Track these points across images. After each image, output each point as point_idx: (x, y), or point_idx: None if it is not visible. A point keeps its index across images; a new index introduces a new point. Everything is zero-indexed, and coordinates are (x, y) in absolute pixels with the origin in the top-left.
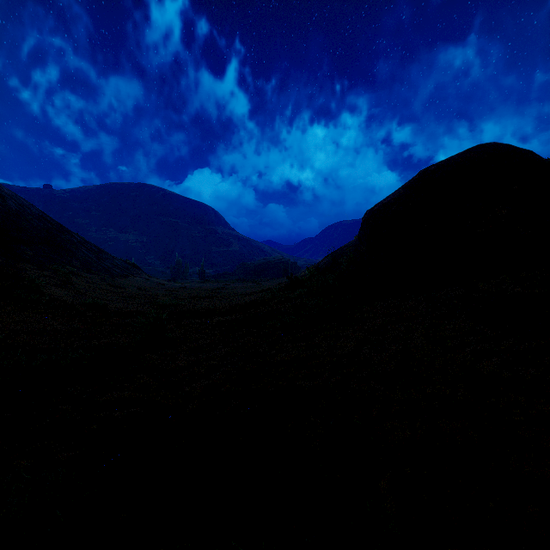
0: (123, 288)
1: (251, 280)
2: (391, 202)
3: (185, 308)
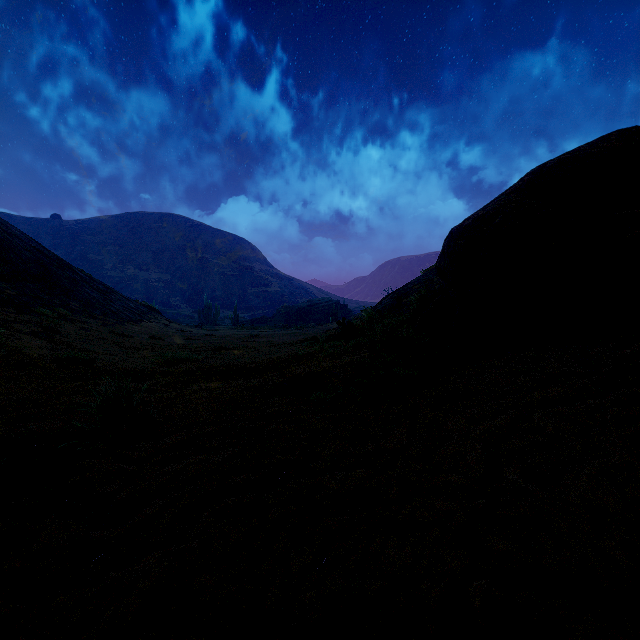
0: (129, 336)
1: (293, 326)
2: (491, 213)
3: (200, 364)
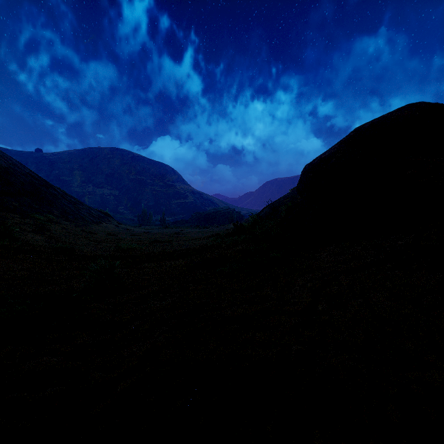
0: (94, 233)
1: (203, 226)
2: (329, 156)
3: (144, 251)
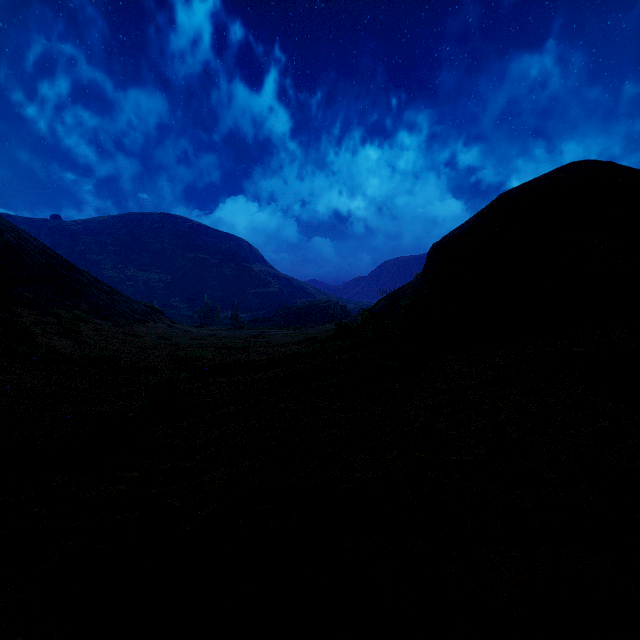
0: (140, 336)
1: (292, 326)
2: (464, 233)
3: (212, 361)
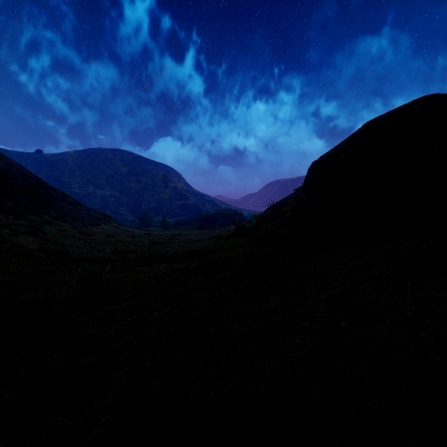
0: (92, 235)
1: (204, 228)
2: (339, 152)
3: (141, 254)
